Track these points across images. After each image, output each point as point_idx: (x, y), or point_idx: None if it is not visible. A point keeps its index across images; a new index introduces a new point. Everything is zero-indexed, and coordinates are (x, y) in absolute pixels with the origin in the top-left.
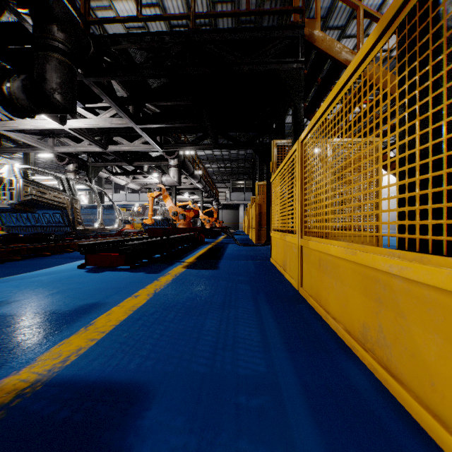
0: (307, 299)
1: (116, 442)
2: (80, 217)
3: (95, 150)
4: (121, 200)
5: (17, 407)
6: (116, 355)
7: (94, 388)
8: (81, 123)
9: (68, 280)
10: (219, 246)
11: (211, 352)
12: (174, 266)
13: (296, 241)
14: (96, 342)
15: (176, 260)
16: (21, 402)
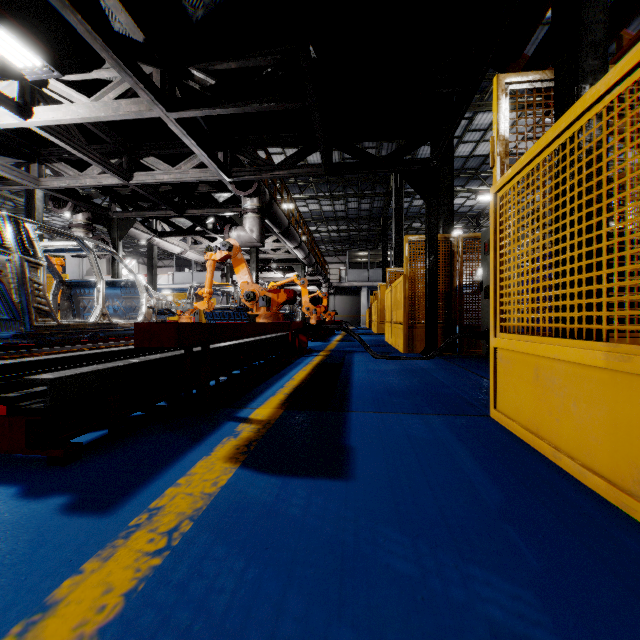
0: None
1: None
2: (45, 301)
3: (110, 182)
4: (186, 282)
5: None
6: None
7: None
8: (61, 113)
9: None
10: (337, 360)
11: None
12: (204, 447)
13: None
14: None
15: (228, 409)
16: None
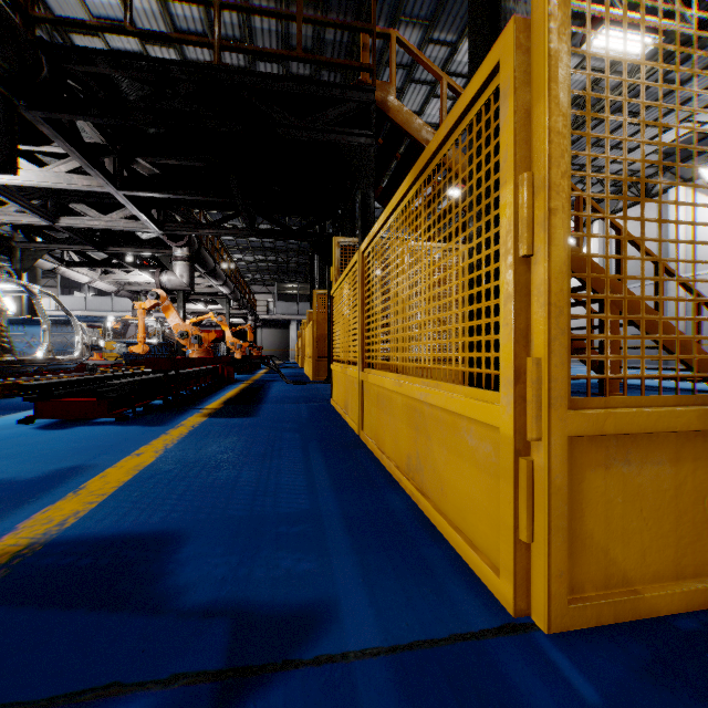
0: (367, 443)
1: (155, 570)
2: (9, 340)
3: (33, 222)
4: (77, 309)
5: (22, 564)
6: (130, 513)
7: (114, 540)
8: (9, 176)
9: (12, 441)
10: (258, 386)
11: (250, 499)
12: (188, 415)
13: (357, 375)
14: (98, 505)
15: (190, 406)
16: (24, 560)
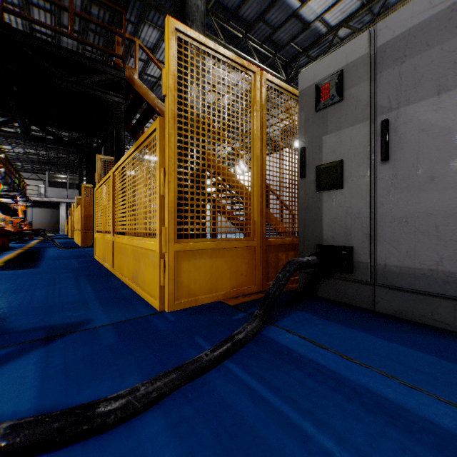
0: (115, 273)
1: None
2: None
3: None
4: None
5: None
6: None
7: None
8: None
9: None
10: (34, 251)
11: (44, 300)
12: None
13: (111, 238)
14: None
15: None
16: None
